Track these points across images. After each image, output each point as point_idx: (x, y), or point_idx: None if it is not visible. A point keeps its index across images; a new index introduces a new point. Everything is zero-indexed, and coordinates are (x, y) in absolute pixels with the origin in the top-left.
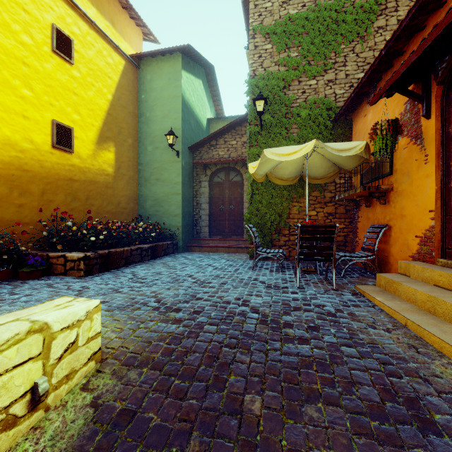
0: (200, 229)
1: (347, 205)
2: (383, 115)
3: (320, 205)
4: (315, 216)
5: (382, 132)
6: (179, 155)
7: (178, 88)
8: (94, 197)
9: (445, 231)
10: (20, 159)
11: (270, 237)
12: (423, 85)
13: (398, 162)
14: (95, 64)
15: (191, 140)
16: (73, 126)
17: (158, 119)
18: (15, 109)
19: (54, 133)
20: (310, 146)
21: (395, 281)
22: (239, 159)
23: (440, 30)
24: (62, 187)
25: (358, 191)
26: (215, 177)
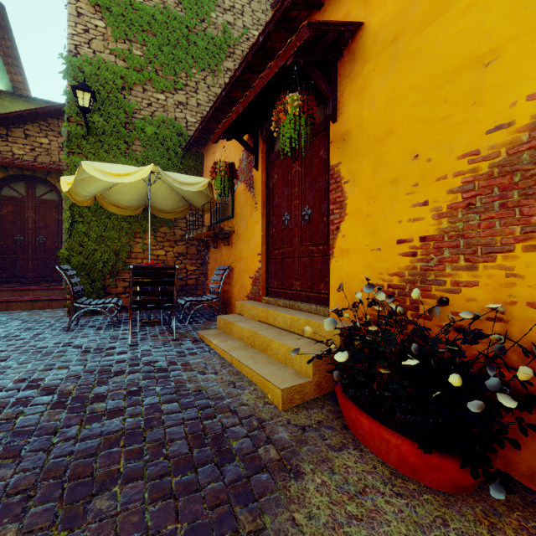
0: None
1: (198, 245)
2: (228, 157)
3: (170, 243)
4: (164, 256)
5: (221, 173)
6: None
7: None
8: None
9: (268, 272)
10: None
11: (102, 283)
12: (254, 139)
13: (238, 206)
14: None
15: None
16: None
17: None
18: None
19: None
20: (147, 171)
21: (231, 321)
22: (52, 167)
23: (256, 92)
24: None
25: (204, 231)
26: (4, 188)
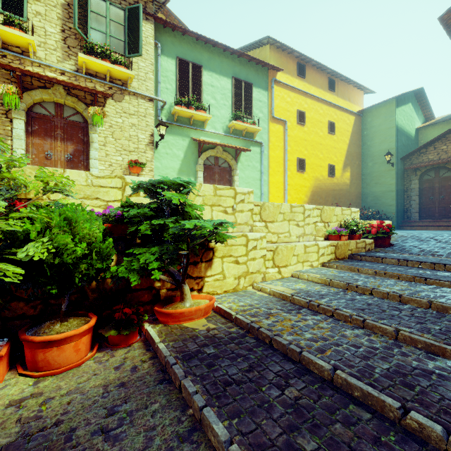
0: (410, 215)
1: None
2: None
3: None
4: None
5: None
6: (393, 166)
7: (392, 122)
8: (341, 197)
9: None
10: (319, 184)
11: None
12: None
13: None
14: (342, 128)
15: (402, 152)
16: (334, 164)
17: (376, 144)
18: (318, 164)
19: (329, 170)
20: None
21: None
22: (448, 160)
23: None
24: (330, 194)
25: None
26: (424, 176)
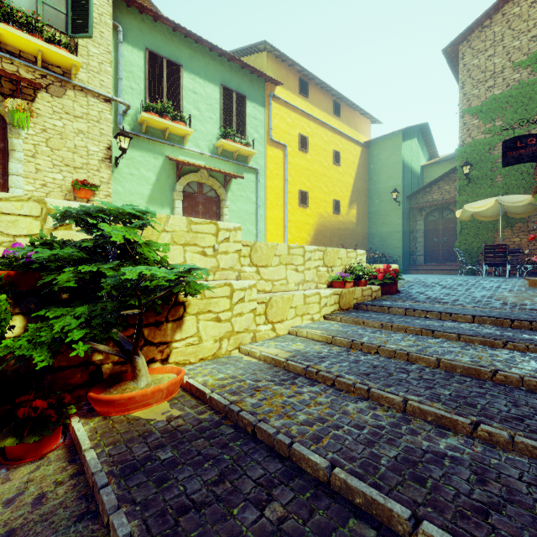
0: (416, 258)
1: None
2: None
3: (524, 233)
4: (518, 242)
5: (536, 193)
6: (400, 204)
7: (399, 156)
8: (348, 238)
9: None
10: (324, 222)
11: (476, 259)
12: None
13: None
14: (348, 159)
15: (408, 190)
16: (340, 199)
17: (383, 180)
18: (322, 199)
19: (334, 206)
20: (492, 203)
21: None
22: (451, 201)
23: None
24: (336, 233)
25: None
26: (429, 216)
